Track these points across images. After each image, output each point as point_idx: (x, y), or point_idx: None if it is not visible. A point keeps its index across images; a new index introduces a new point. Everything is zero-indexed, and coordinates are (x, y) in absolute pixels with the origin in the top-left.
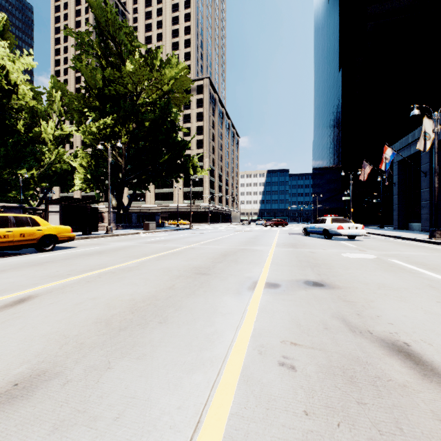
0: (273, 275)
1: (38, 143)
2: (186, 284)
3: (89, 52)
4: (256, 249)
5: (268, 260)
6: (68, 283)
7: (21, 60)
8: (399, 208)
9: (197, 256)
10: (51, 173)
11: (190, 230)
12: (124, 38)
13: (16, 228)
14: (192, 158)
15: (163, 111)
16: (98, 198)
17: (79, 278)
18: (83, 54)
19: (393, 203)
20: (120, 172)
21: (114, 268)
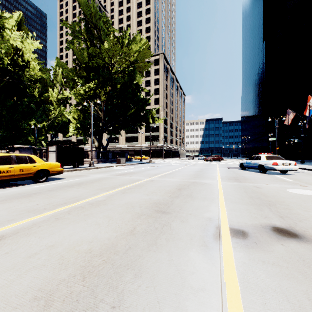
0: (233, 217)
1: (48, 104)
2: (147, 227)
3: (79, 37)
4: (205, 182)
5: (220, 195)
6: (38, 221)
7: (27, 41)
8: None
9: (156, 190)
10: (55, 124)
11: (150, 164)
12: (102, 25)
13: (17, 165)
14: (151, 111)
15: (130, 76)
16: (85, 141)
17: (51, 214)
18: (74, 38)
19: None
20: (100, 122)
21: (84, 202)
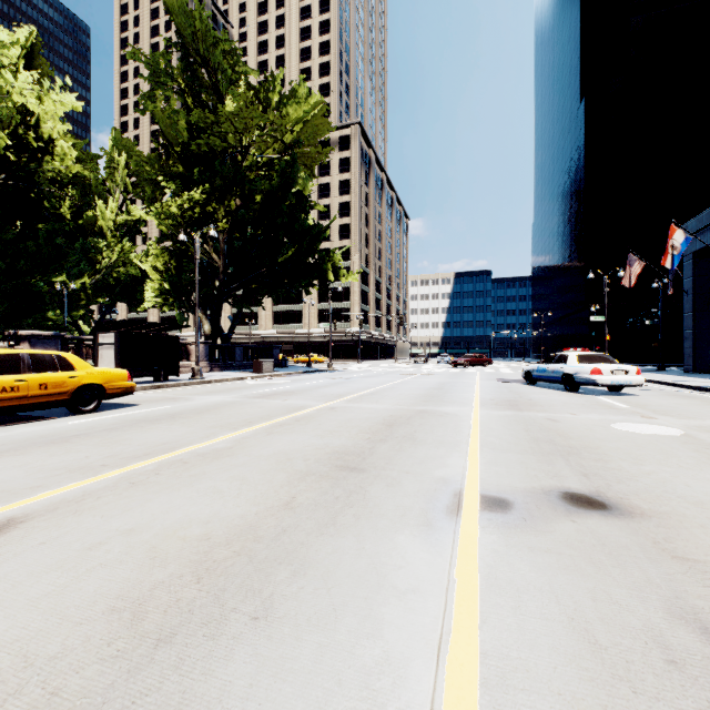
0: (491, 476)
1: (93, 235)
2: (318, 497)
3: (168, 85)
4: (446, 411)
5: (473, 436)
6: (95, 487)
7: (52, 96)
8: (695, 335)
9: (340, 427)
10: (112, 281)
11: (329, 373)
12: (222, 59)
13: (34, 374)
14: (332, 254)
15: (285, 176)
16: (181, 321)
17: (119, 475)
18: (157, 88)
19: (684, 327)
20: (217, 279)
21: (188, 451)
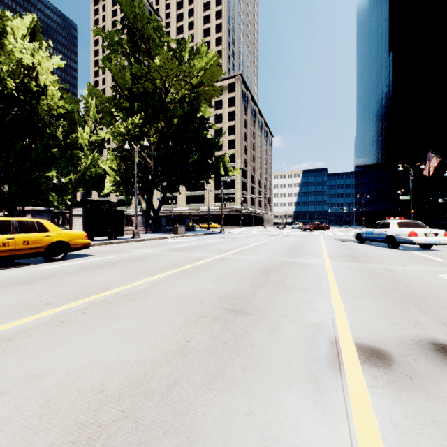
0: (358, 323)
1: (76, 149)
2: (209, 341)
3: (119, 51)
4: (305, 262)
5: (331, 283)
6: (31, 325)
7: (41, 53)
8: None
9: (228, 273)
10: (87, 177)
11: (221, 234)
12: (152, 32)
13: (19, 234)
14: (223, 157)
15: (192, 106)
16: (127, 201)
17: (54, 314)
18: (112, 53)
19: None
20: (150, 174)
21: (114, 292)
